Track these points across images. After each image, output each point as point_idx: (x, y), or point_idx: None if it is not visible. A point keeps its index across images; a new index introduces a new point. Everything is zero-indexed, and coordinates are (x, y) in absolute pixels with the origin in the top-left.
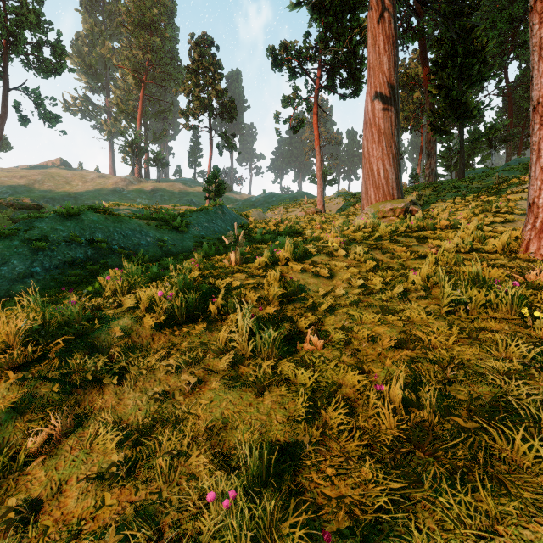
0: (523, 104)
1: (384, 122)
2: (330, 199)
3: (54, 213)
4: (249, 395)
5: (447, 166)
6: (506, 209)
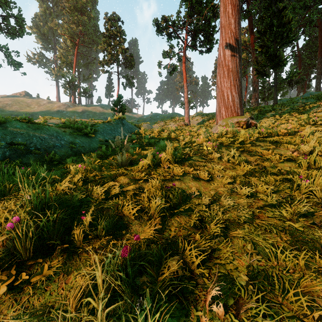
0: (308, 61)
1: (232, 63)
2: (192, 117)
3: None
4: None
5: (262, 98)
6: (321, 122)
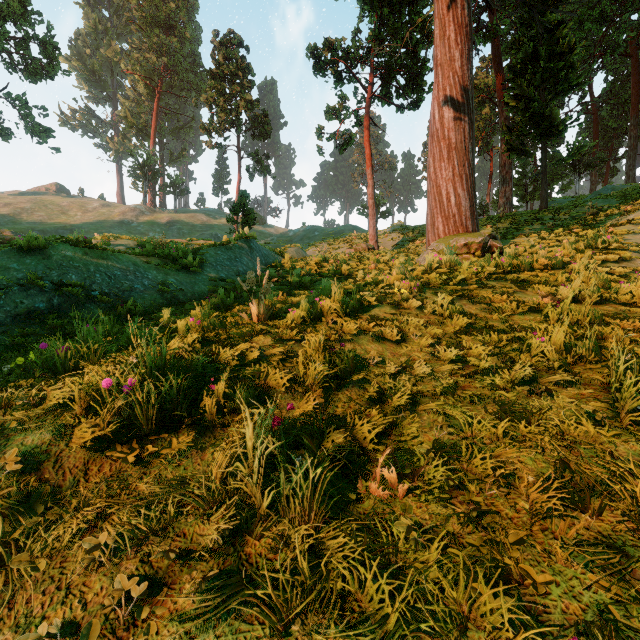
0: (611, 123)
1: (456, 134)
2: (384, 234)
3: (9, 245)
4: (256, 637)
5: (522, 196)
6: (617, 245)
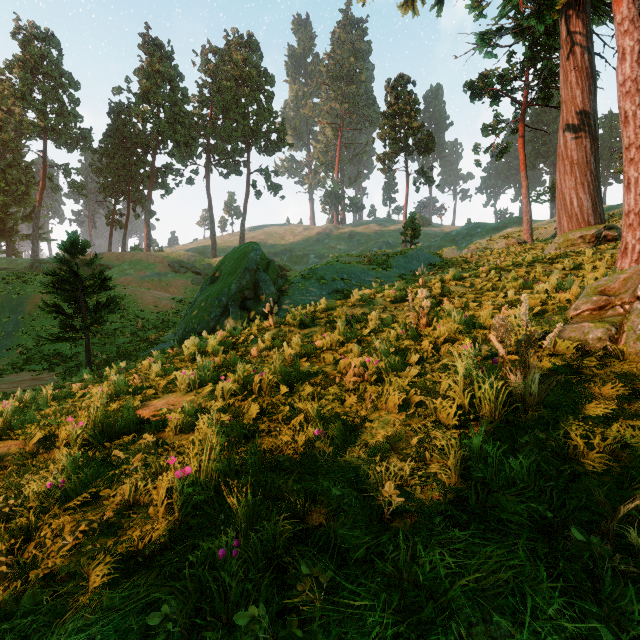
0: None
1: (577, 153)
2: (548, 224)
3: (323, 266)
4: None
5: None
6: None
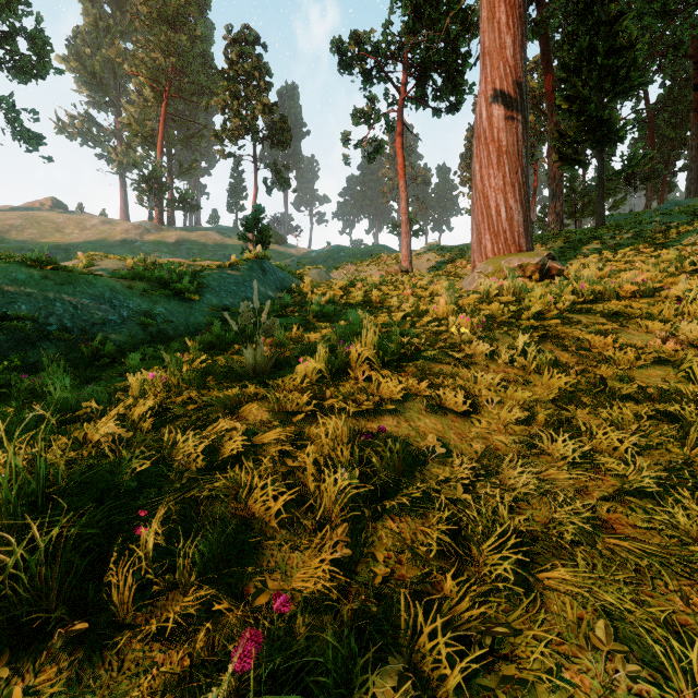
0: (669, 133)
1: (507, 135)
2: (418, 255)
3: None
4: None
5: (571, 213)
6: None
